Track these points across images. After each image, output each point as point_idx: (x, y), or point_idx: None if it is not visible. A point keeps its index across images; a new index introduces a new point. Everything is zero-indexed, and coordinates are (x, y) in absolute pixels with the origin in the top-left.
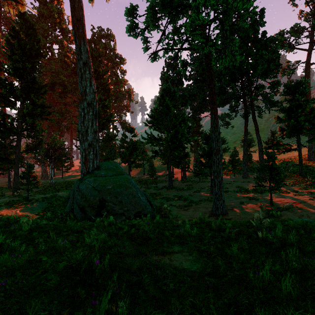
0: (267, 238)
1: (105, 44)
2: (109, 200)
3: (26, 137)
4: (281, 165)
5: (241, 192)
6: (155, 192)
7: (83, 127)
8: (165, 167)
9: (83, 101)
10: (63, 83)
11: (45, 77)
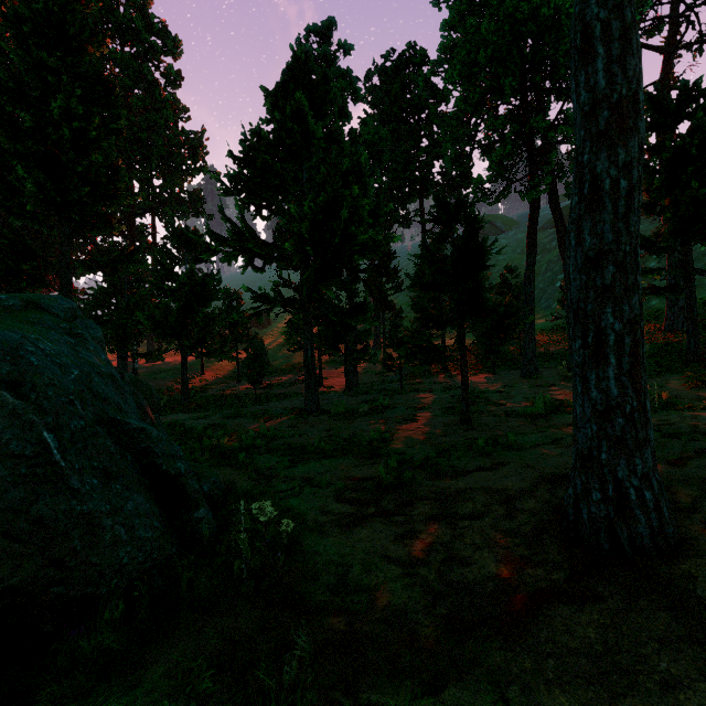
0: None
1: None
2: None
3: None
4: None
5: (570, 414)
6: (254, 427)
7: None
8: (299, 363)
9: None
10: None
11: None
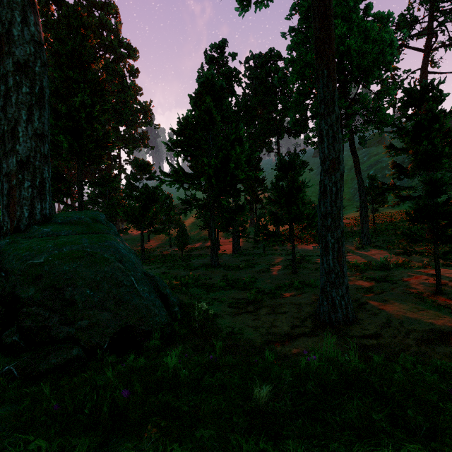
0: None
1: (100, 18)
2: (33, 297)
3: None
4: (387, 227)
5: (348, 269)
6: (185, 274)
7: (4, 121)
8: (205, 235)
9: (5, 58)
10: None
11: None
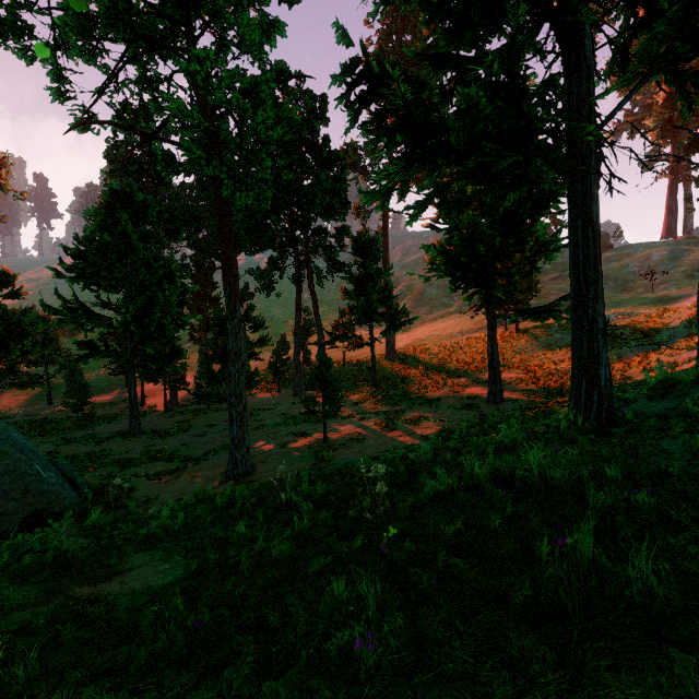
0: (292, 500)
1: None
2: None
3: None
4: (353, 369)
5: (286, 425)
6: (88, 450)
7: None
8: (119, 380)
9: None
10: None
11: None
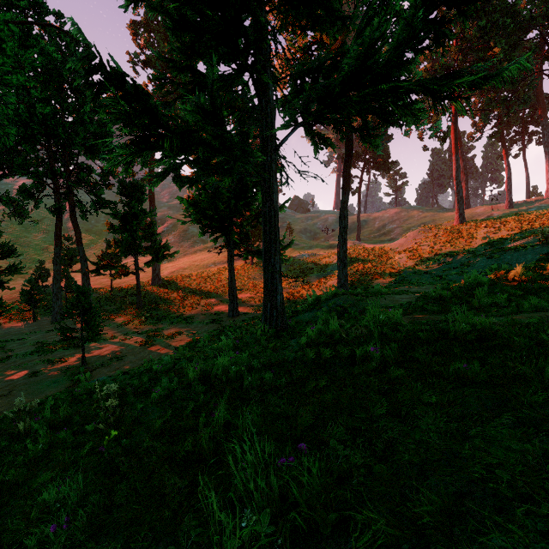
0: (31, 427)
1: None
2: None
3: None
4: (120, 294)
5: (40, 353)
6: None
7: None
8: None
9: None
10: None
11: None
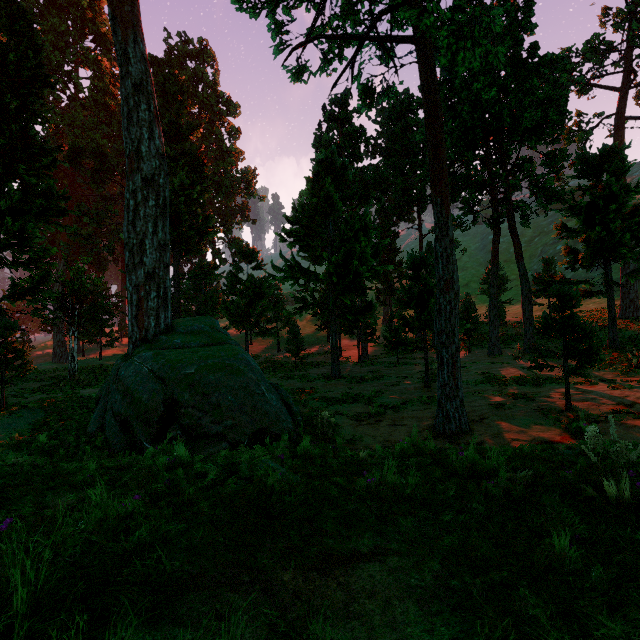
0: (639, 502)
1: (195, 70)
2: (189, 401)
3: (10, 265)
4: None
5: (491, 384)
6: (301, 386)
7: (133, 235)
8: (323, 337)
9: (134, 174)
10: (100, 151)
11: (62, 139)
